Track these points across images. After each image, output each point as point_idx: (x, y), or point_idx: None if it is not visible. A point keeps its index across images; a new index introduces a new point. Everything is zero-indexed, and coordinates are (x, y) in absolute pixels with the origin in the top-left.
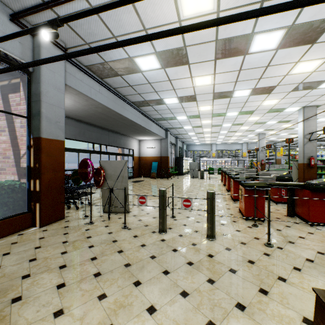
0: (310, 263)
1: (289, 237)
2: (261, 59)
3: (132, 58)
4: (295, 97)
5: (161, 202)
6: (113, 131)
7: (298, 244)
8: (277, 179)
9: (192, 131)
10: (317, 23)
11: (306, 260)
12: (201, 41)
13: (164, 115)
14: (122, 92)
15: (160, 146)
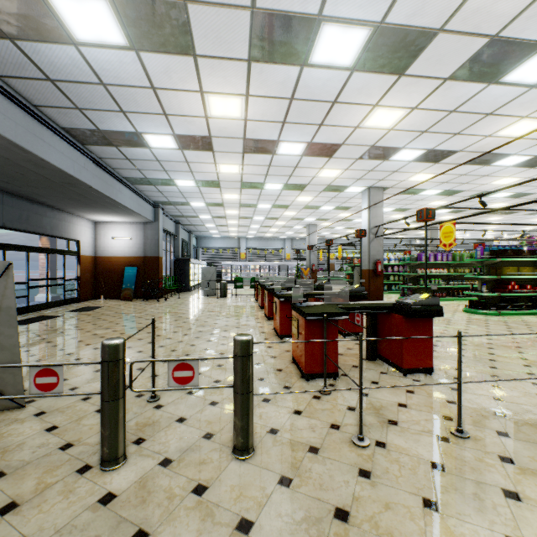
0: (442, 476)
1: (385, 410)
2: (327, 83)
3: None
4: (362, 169)
5: (107, 380)
6: (18, 195)
7: (404, 424)
8: (347, 295)
9: (206, 213)
10: (414, 34)
11: (433, 467)
12: None
13: (149, 172)
14: (27, 93)
15: (143, 236)
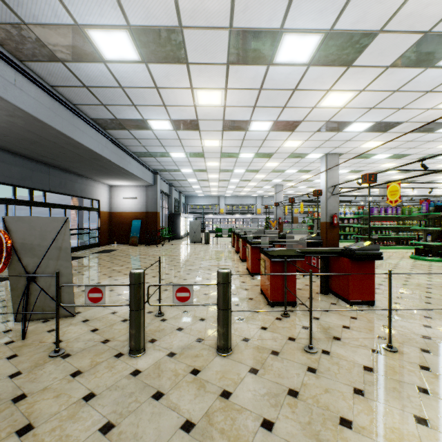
0: (371, 375)
1: (332, 330)
2: (289, 76)
3: (82, 28)
4: (319, 140)
5: (133, 296)
6: (59, 168)
7: (346, 340)
8: (305, 242)
9: (193, 177)
10: (358, 36)
11: (365, 369)
12: (207, 24)
13: (151, 147)
14: (69, 96)
15: (145, 196)
